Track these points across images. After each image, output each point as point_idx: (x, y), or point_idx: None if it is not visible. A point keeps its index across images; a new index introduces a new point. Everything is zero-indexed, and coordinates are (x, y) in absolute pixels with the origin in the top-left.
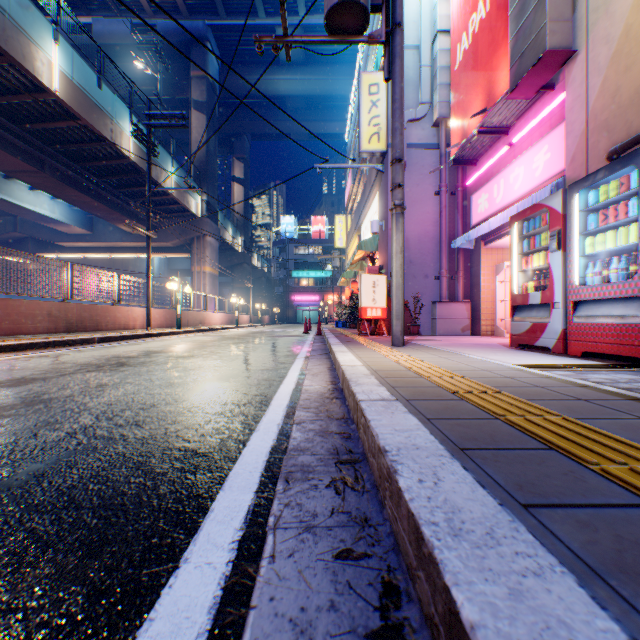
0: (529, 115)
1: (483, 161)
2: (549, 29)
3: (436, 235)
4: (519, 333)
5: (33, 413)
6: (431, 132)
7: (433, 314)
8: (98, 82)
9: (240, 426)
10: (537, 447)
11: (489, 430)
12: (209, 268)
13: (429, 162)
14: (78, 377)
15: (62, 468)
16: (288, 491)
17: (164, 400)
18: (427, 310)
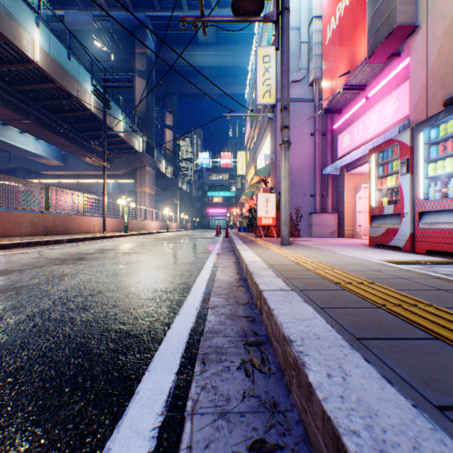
0: (381, 76)
1: (346, 111)
2: (398, 10)
3: (312, 165)
4: (376, 236)
5: (5, 298)
6: (308, 90)
7: (309, 222)
8: (68, 56)
9: (166, 310)
10: (424, 337)
11: (376, 319)
12: (148, 189)
13: (306, 112)
14: (46, 269)
15: (15, 349)
16: (204, 373)
17: (109, 287)
18: (305, 219)
